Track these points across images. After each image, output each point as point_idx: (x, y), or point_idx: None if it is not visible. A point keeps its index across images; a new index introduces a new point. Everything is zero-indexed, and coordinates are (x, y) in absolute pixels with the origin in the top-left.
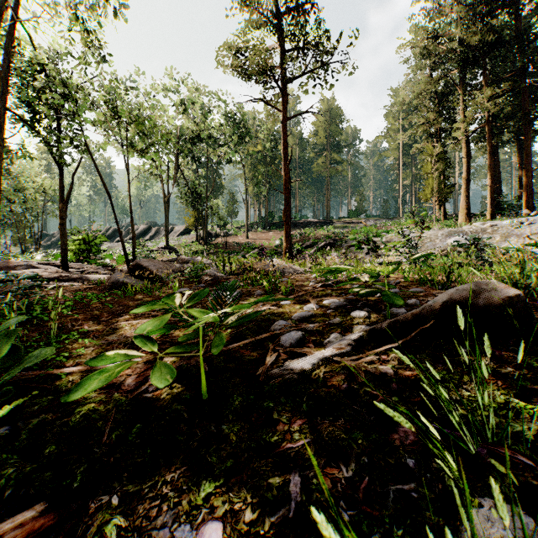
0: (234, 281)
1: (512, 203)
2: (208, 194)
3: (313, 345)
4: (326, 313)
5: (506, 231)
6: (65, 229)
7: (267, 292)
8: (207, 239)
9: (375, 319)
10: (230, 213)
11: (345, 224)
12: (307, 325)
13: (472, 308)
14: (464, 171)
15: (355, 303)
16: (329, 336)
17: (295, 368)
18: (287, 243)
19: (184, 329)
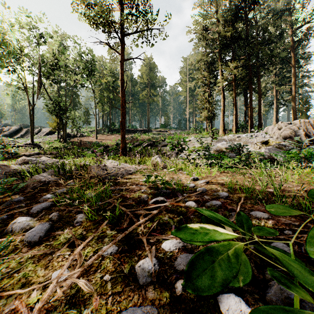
0: (2, 243)
1: (243, 125)
2: (67, 107)
3: None
4: (175, 296)
5: (245, 140)
6: None
7: (90, 218)
8: (66, 139)
9: None
10: (85, 121)
11: (159, 132)
12: None
13: None
14: (222, 106)
15: None
16: None
17: None
18: (123, 143)
19: None
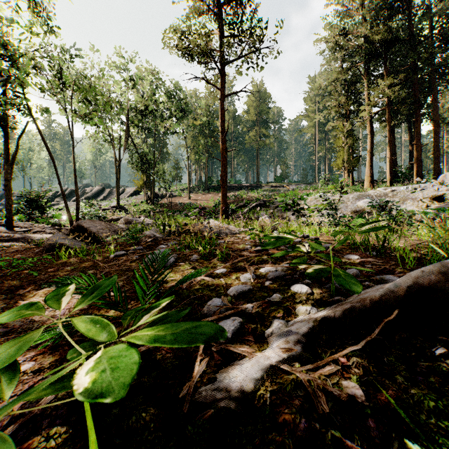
0: (165, 250)
1: (405, 173)
2: (155, 160)
3: (253, 339)
4: (264, 285)
5: (404, 195)
6: (10, 190)
7: (203, 257)
8: (154, 200)
9: (318, 295)
10: (175, 177)
11: (272, 188)
12: (245, 306)
13: (440, 293)
14: (369, 145)
15: (293, 272)
16: (270, 322)
17: (232, 387)
18: (224, 204)
19: (105, 308)
